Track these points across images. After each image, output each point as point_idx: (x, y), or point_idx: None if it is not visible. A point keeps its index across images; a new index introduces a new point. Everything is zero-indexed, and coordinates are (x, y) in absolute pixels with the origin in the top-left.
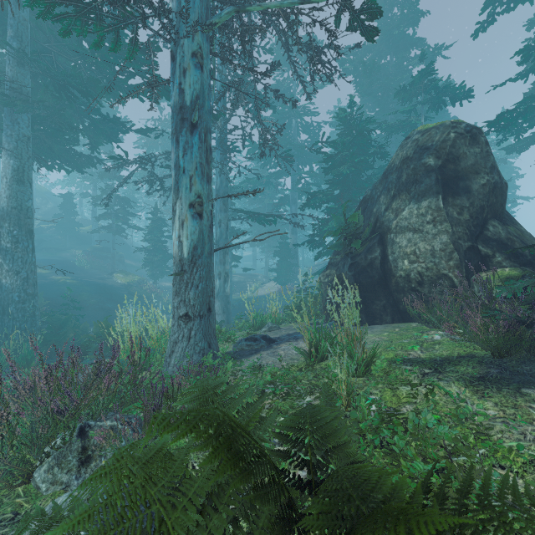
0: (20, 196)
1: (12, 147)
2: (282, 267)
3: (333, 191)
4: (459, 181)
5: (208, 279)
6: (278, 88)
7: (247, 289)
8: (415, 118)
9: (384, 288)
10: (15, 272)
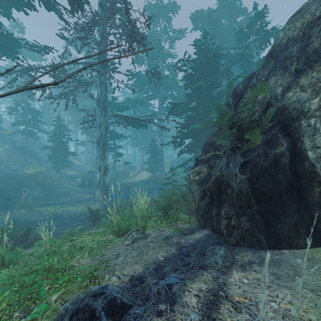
0: None
1: None
2: (152, 161)
3: (192, 101)
4: None
5: None
6: (150, 37)
7: (128, 176)
8: (249, 51)
9: (296, 199)
10: None
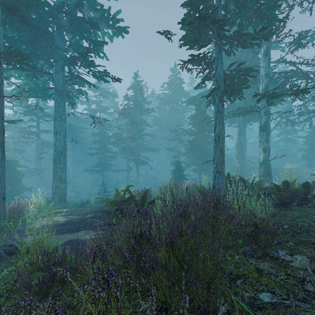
0: (240, 139)
1: (238, 125)
2: None
3: None
4: None
5: (267, 167)
6: None
7: None
8: None
9: None
10: (238, 162)
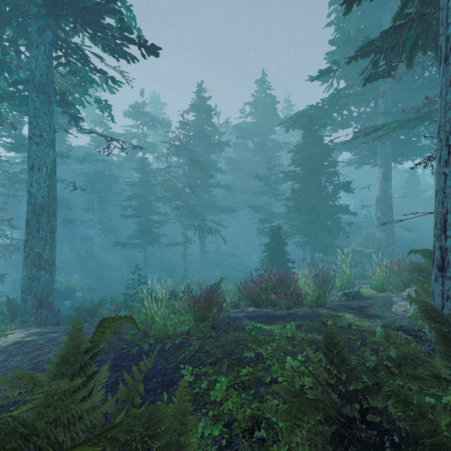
0: (385, 188)
1: (381, 162)
2: None
3: None
4: None
5: None
6: None
7: None
8: None
9: None
10: (383, 230)
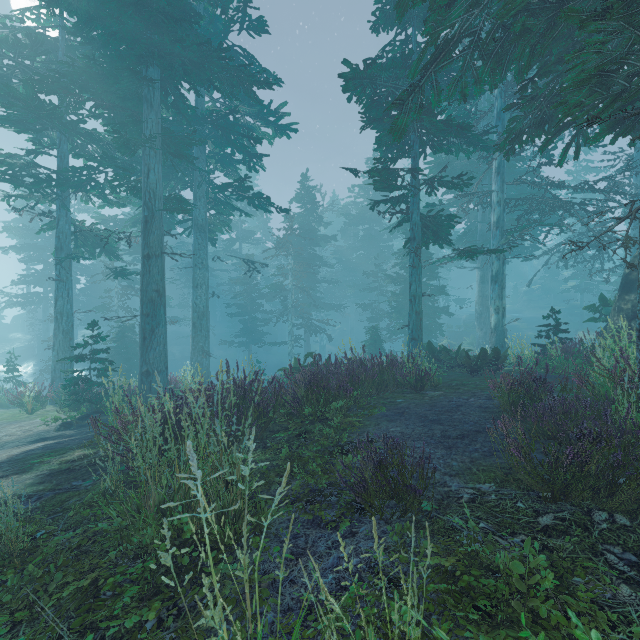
0: (483, 289)
1: (479, 265)
2: None
3: None
4: (636, 283)
5: (501, 336)
6: None
7: None
8: None
9: None
10: (480, 329)
